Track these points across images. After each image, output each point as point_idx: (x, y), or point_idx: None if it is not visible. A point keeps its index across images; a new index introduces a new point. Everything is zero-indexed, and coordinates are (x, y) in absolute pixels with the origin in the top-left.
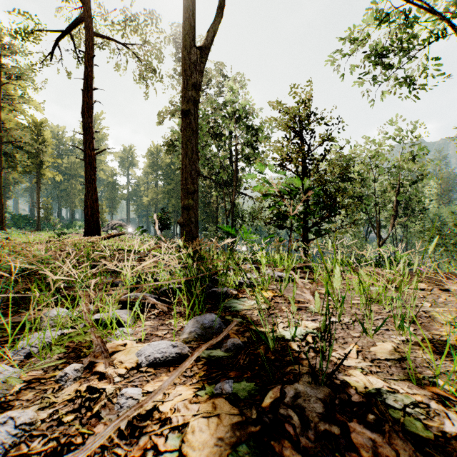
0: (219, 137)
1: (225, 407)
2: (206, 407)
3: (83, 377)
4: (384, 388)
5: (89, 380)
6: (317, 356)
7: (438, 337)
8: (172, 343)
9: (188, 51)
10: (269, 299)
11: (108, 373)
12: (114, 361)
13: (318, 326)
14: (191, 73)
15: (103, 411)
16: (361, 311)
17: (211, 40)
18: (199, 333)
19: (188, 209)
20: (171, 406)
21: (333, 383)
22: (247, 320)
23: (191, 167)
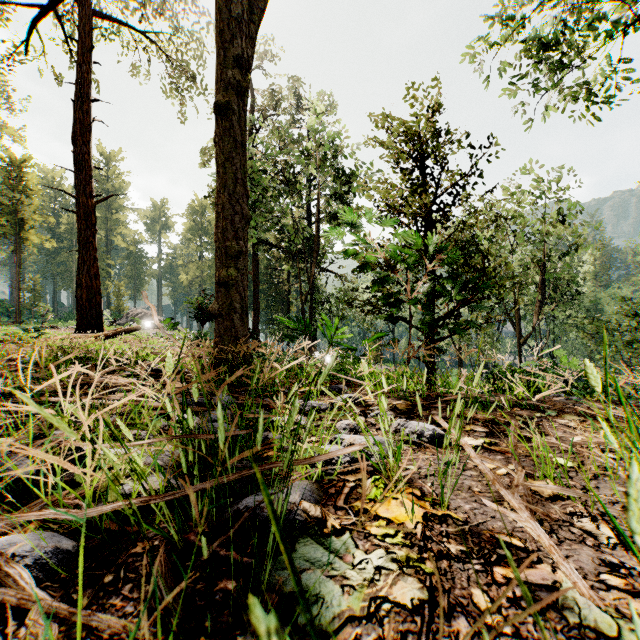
0: (291, 186)
1: None
2: None
3: None
4: None
5: None
6: None
7: None
8: None
9: None
10: (417, 540)
11: None
12: None
13: None
14: (234, 35)
15: None
16: None
17: None
18: None
19: (227, 286)
20: None
21: None
22: None
23: (234, 208)
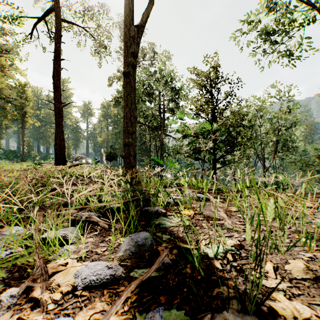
0: (152, 95)
1: None
2: None
3: (18, 303)
4: (312, 317)
5: (22, 309)
6: (239, 276)
7: None
8: (107, 265)
9: (128, 28)
10: (191, 217)
11: (43, 299)
12: (52, 284)
13: (235, 243)
14: (131, 45)
15: None
16: (267, 228)
17: (145, 20)
18: (133, 250)
19: (128, 145)
20: None
21: (261, 311)
22: (174, 237)
23: (131, 114)
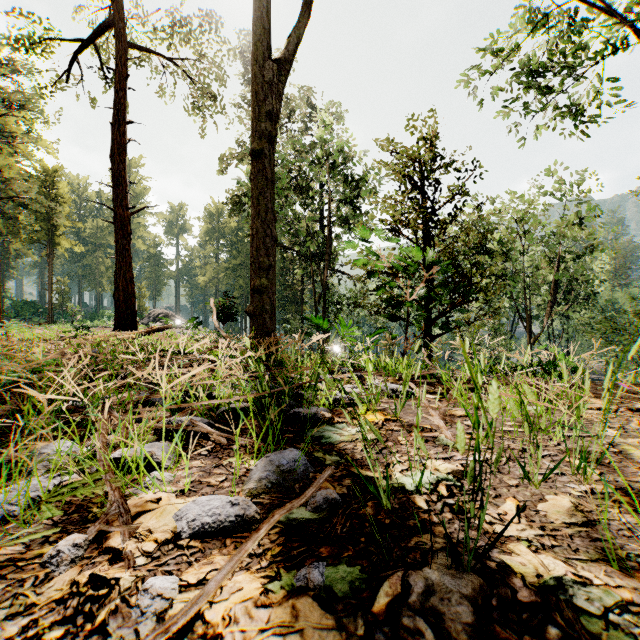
0: (305, 191)
1: (312, 614)
2: (282, 614)
3: (86, 557)
4: (568, 576)
5: (95, 563)
6: (456, 519)
7: (639, 486)
8: (230, 499)
9: (260, 66)
10: (379, 425)
11: (126, 550)
12: (138, 529)
13: (455, 469)
14: (265, 97)
15: (113, 621)
16: (517, 444)
17: (293, 50)
18: (273, 480)
19: (260, 292)
20: (223, 611)
21: (486, 568)
22: (346, 459)
23: (265, 232)
